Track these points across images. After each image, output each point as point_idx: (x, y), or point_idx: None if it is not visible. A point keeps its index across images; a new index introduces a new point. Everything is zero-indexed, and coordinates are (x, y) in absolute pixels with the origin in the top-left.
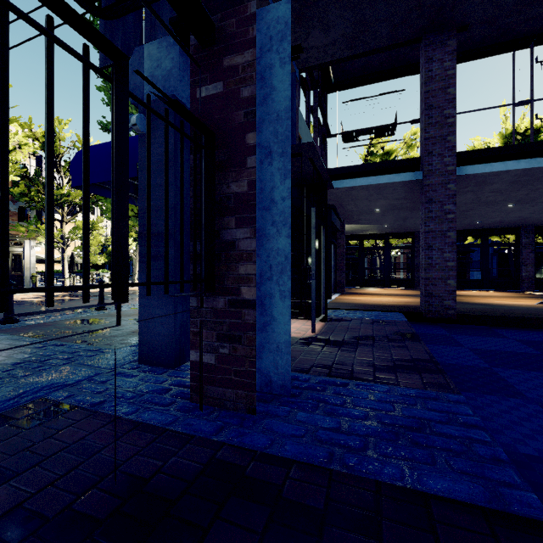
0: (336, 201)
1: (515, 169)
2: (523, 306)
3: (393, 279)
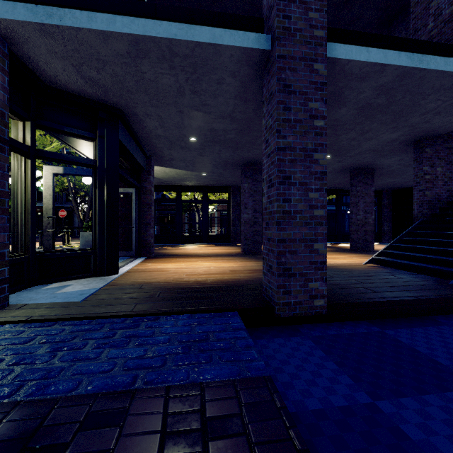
0: (121, 98)
1: (395, 64)
2: (357, 268)
3: (211, 234)
